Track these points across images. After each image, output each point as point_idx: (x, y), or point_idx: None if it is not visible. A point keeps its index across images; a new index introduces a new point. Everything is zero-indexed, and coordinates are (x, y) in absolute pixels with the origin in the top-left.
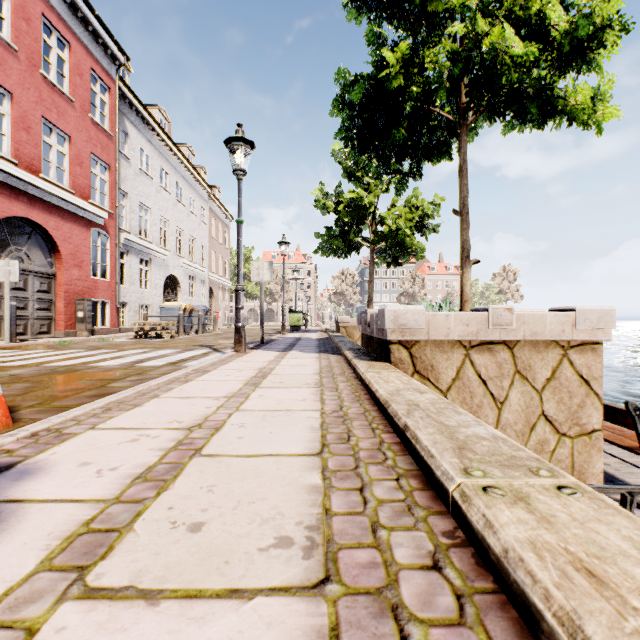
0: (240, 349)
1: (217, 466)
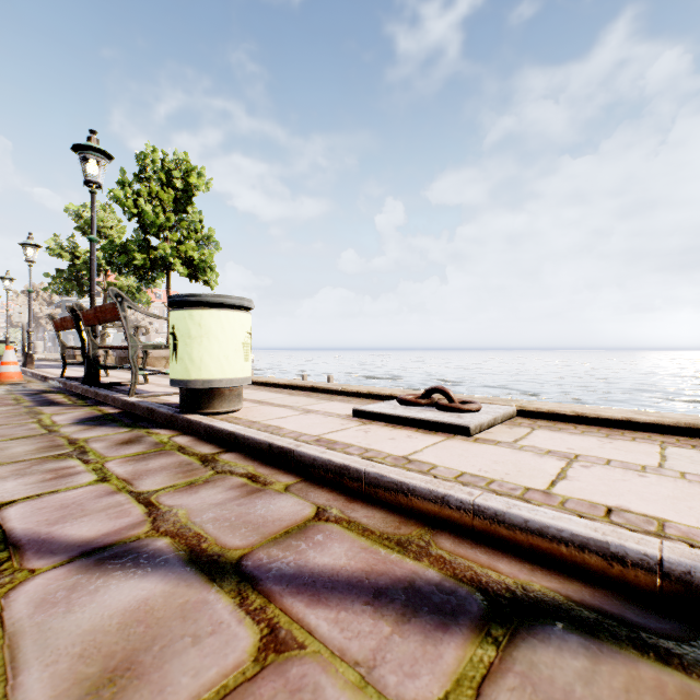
0: (33, 367)
1: (114, 375)
